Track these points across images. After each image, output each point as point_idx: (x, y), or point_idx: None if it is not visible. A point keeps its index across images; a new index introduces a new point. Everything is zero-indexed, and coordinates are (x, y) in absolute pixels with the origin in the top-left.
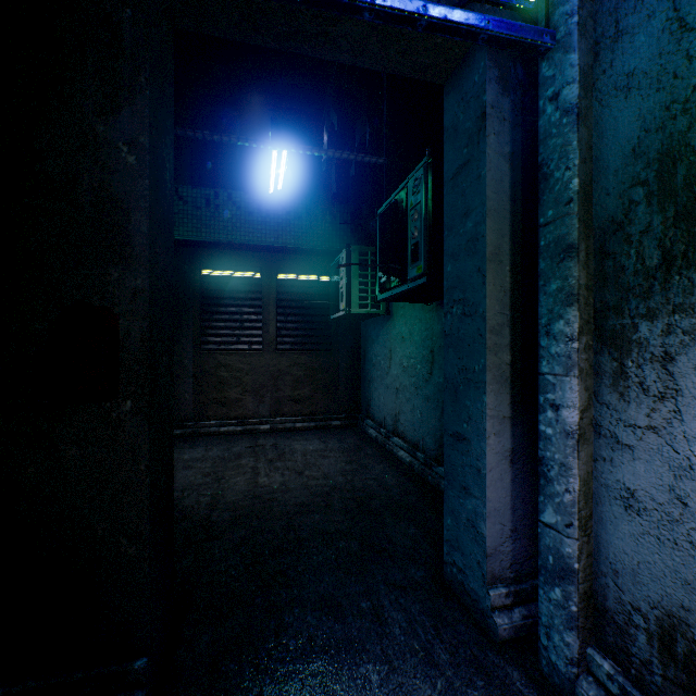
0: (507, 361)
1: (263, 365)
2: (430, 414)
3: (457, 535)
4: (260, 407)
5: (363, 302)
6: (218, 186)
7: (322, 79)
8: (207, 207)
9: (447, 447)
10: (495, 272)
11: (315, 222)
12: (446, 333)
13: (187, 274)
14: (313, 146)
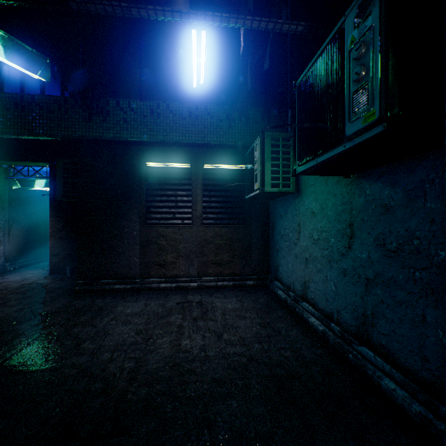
0: None
1: (192, 236)
2: (347, 289)
3: None
4: (190, 268)
5: (275, 182)
6: (159, 99)
7: (238, 11)
8: (151, 115)
9: None
10: None
11: (233, 123)
12: None
13: (135, 166)
14: (231, 64)
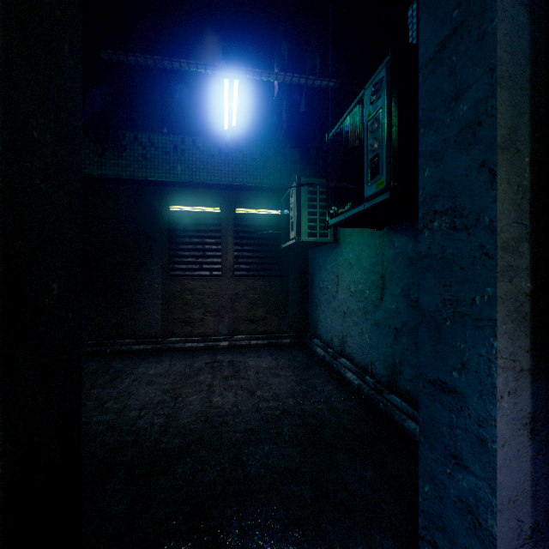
0: (525, 290)
1: (222, 289)
2: (380, 340)
3: (440, 512)
4: (220, 326)
5: (312, 231)
6: (184, 134)
7: (274, 37)
8: (174, 151)
9: (423, 395)
10: (509, 165)
11: (268, 163)
12: (422, 254)
13: (157, 210)
14: (266, 96)
